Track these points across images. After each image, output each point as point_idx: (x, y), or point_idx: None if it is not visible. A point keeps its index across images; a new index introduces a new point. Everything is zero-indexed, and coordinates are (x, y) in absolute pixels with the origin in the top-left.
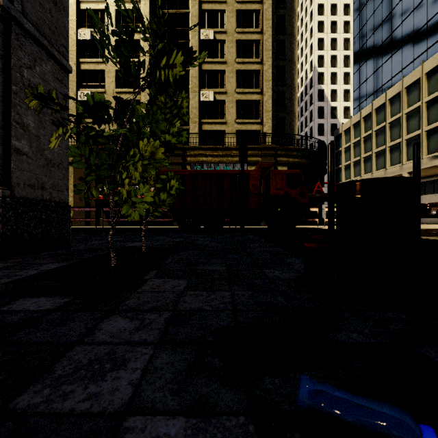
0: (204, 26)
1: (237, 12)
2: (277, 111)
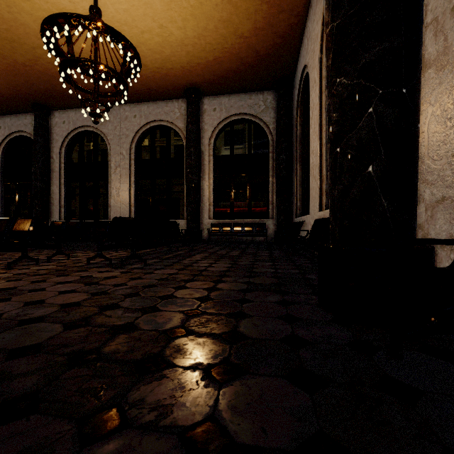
0: None
1: None
2: None
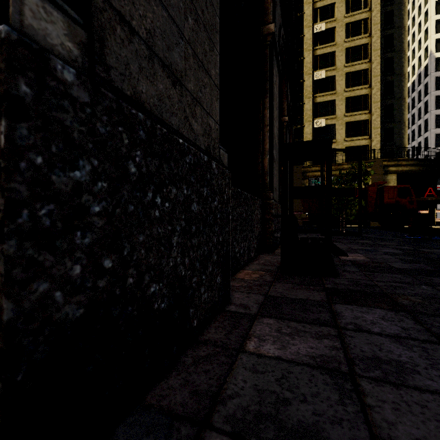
0: (317, 68)
1: (346, 50)
2: (385, 122)
